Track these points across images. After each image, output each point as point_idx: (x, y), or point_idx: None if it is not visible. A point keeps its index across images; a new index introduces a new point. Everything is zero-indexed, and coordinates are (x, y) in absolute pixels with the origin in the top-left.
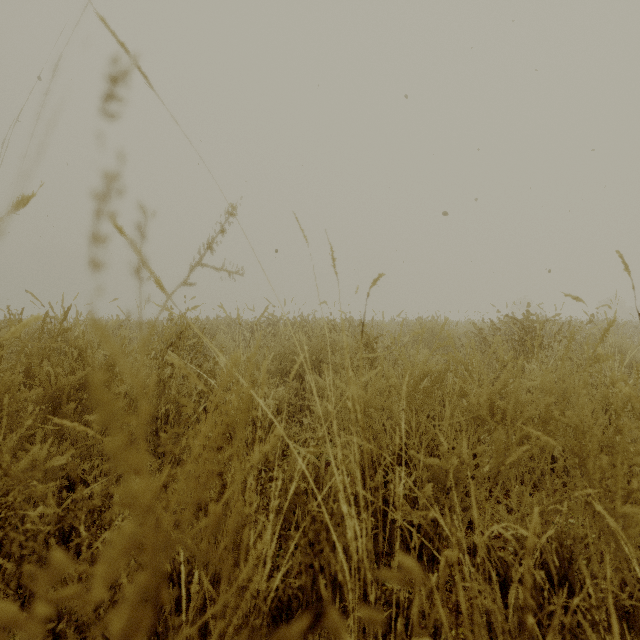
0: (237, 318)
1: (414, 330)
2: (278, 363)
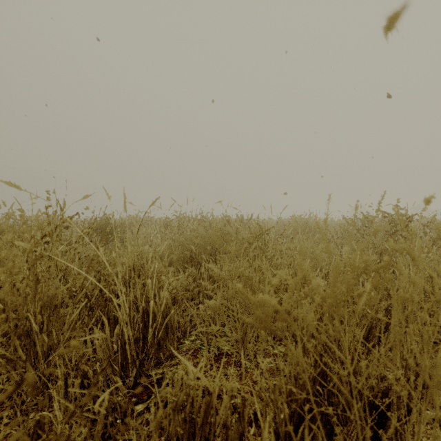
0: (124, 204)
1: (292, 224)
2: (180, 252)
